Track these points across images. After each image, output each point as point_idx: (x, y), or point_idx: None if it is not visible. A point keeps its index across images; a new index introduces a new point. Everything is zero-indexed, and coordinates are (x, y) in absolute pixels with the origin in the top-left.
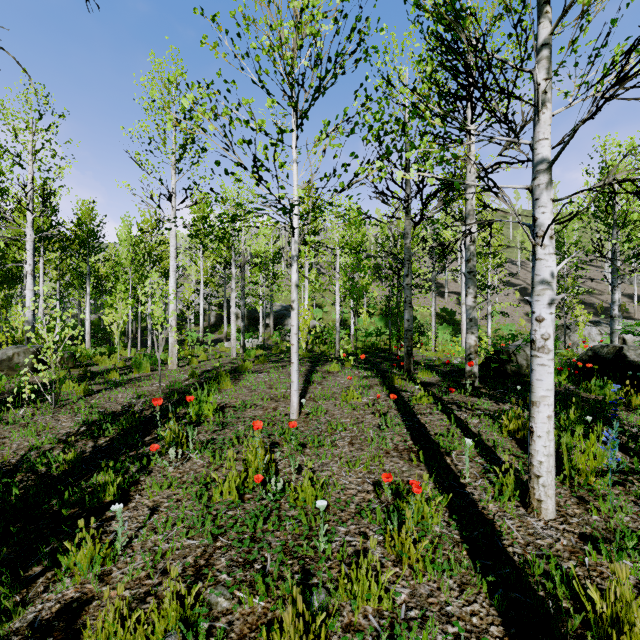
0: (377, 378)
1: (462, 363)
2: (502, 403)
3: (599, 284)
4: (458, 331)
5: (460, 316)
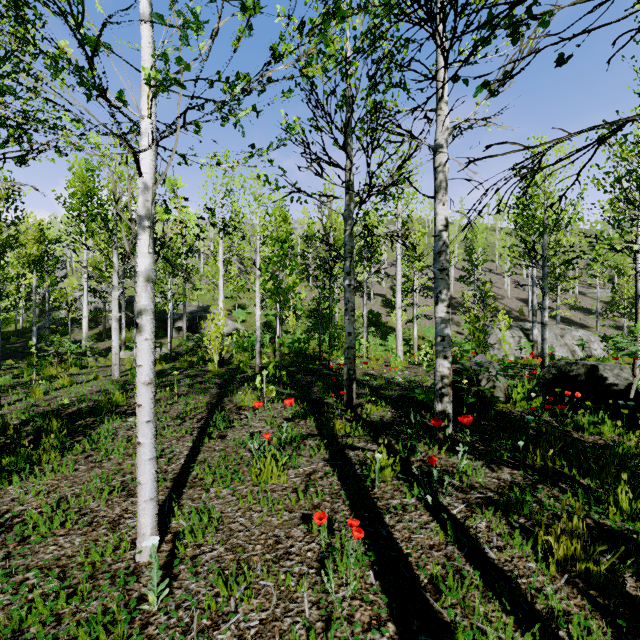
0: (309, 419)
1: (406, 380)
2: (496, 466)
3: (500, 289)
4: (384, 333)
5: (385, 318)
